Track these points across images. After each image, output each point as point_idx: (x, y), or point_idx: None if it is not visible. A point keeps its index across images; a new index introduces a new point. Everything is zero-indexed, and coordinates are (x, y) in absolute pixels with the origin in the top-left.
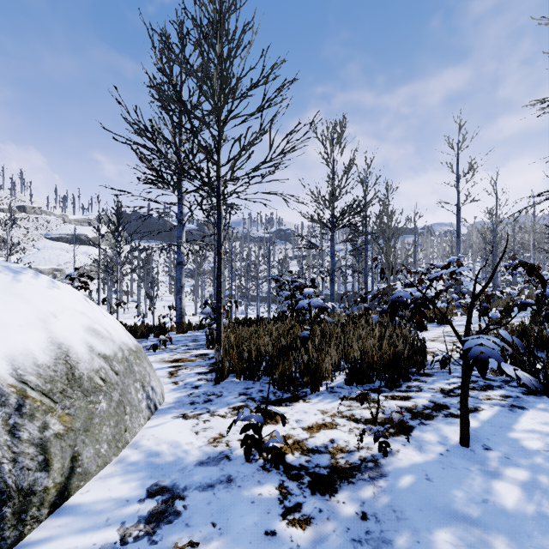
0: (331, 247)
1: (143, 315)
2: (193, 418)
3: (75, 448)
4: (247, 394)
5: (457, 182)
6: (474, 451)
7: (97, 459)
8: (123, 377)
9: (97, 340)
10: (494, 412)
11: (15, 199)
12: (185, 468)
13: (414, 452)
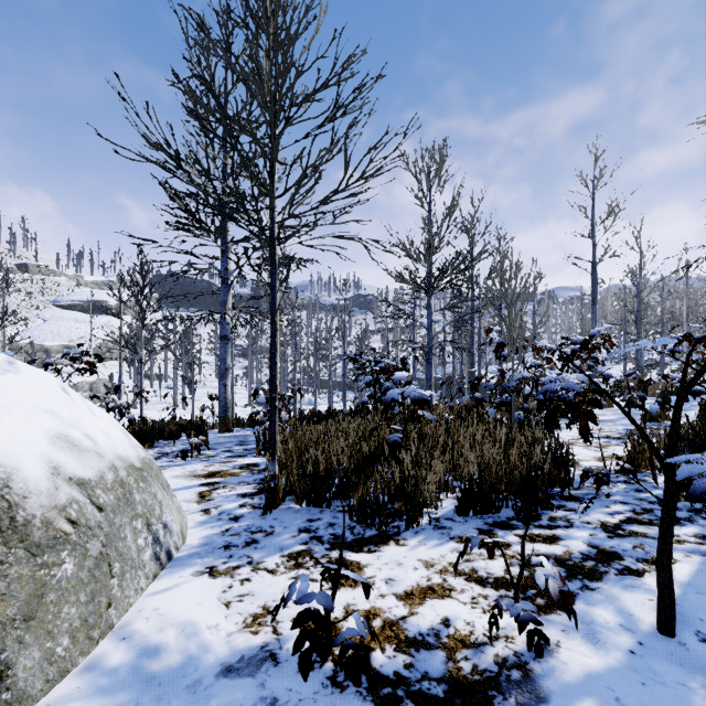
0: (427, 316)
1: (175, 407)
2: (225, 574)
3: (0, 655)
4: (311, 530)
5: (593, 231)
6: (686, 646)
7: (46, 668)
8: (111, 514)
9: (69, 456)
10: (695, 565)
11: (15, 255)
12: (199, 683)
13: (586, 647)
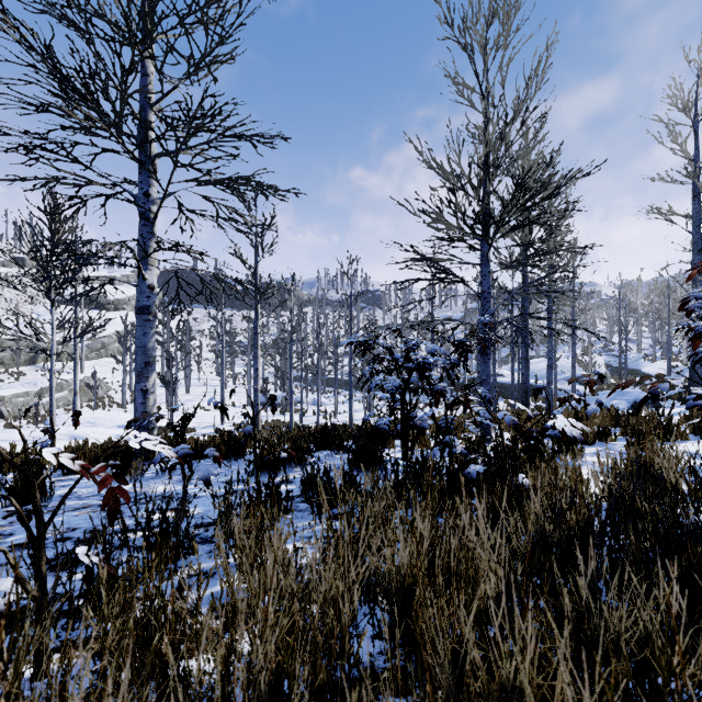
0: (482, 278)
1: (53, 429)
2: None
3: None
4: None
5: (695, 173)
6: None
7: None
8: None
9: None
10: None
11: (13, 249)
12: None
13: None
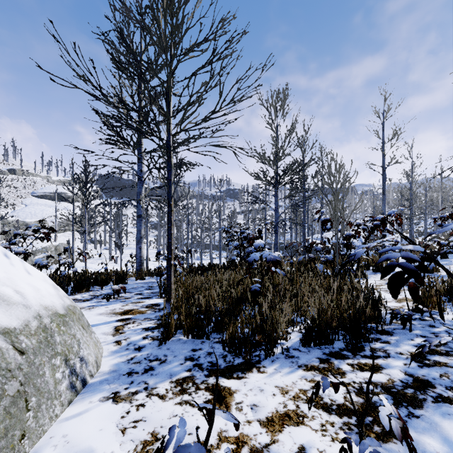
0: (275, 202)
1: (106, 263)
2: (125, 400)
3: None
4: (194, 358)
5: (383, 146)
6: None
7: None
8: (32, 356)
9: None
10: None
11: (7, 163)
12: None
13: None
